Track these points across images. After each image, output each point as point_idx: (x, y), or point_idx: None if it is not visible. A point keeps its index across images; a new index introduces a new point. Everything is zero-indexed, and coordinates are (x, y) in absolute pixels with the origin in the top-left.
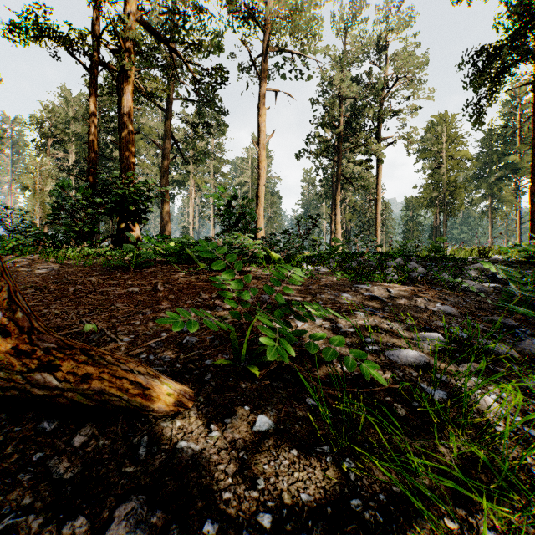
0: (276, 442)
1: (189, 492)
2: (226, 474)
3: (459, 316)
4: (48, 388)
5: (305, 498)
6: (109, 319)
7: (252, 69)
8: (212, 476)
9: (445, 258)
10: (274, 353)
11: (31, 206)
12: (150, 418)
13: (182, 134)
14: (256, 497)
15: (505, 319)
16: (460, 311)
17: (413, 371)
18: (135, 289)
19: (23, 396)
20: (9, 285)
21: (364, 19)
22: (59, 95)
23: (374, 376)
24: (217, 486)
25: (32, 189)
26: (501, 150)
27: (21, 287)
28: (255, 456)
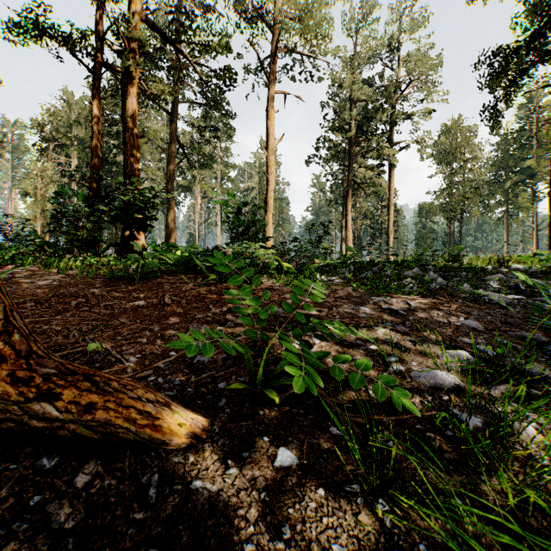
0: (300, 480)
1: (206, 544)
2: (248, 520)
3: (485, 331)
4: (47, 419)
5: (337, 550)
6: (113, 337)
7: (260, 71)
8: (232, 522)
9: (464, 268)
10: (300, 383)
11: (32, 212)
12: (160, 452)
13: (188, 138)
14: (282, 549)
15: (534, 335)
16: (485, 326)
17: (442, 394)
18: (140, 303)
19: (20, 429)
20: (5, 304)
21: (376, 19)
22: (61, 98)
23: (406, 404)
24: (238, 536)
25: (33, 195)
26: (518, 154)
27: (20, 300)
28: (278, 498)
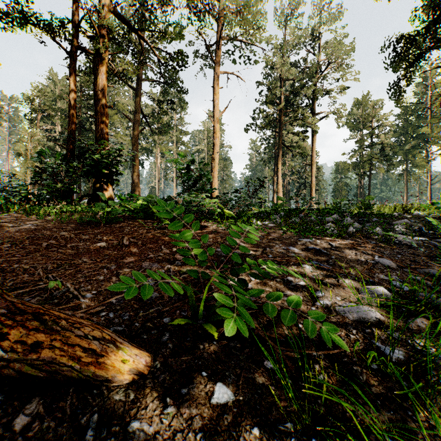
0: (235, 418)
1: None
2: None
3: (397, 268)
4: None
5: None
6: (74, 274)
7: (207, 55)
8: None
9: (375, 214)
10: (235, 326)
11: (23, 169)
12: (102, 389)
13: (150, 110)
14: None
15: (440, 272)
16: (397, 263)
17: (365, 327)
18: (102, 244)
19: None
20: None
21: (301, 14)
22: (48, 78)
23: (336, 341)
24: None
25: (24, 155)
26: (415, 123)
27: None
28: (213, 439)
